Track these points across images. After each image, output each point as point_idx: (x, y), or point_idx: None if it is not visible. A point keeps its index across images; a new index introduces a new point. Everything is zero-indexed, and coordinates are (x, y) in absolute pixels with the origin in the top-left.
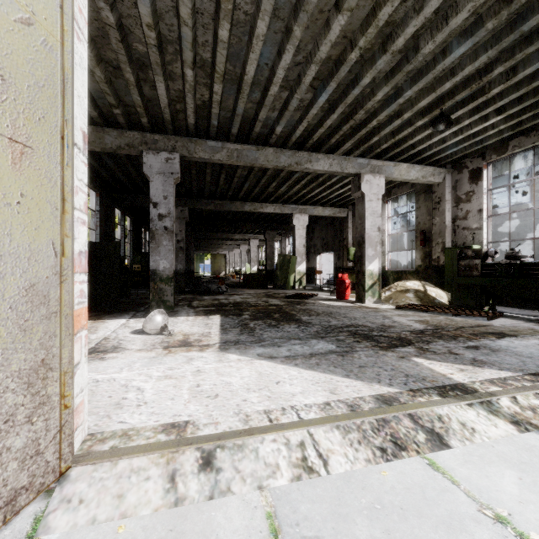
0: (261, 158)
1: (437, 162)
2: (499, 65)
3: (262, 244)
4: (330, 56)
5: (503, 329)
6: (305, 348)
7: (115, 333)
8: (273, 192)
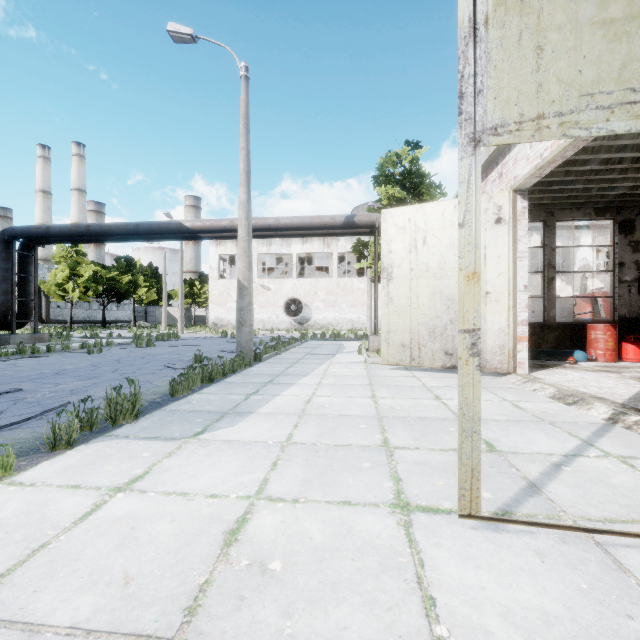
0: None
1: None
2: None
3: None
4: None
5: None
6: None
7: None
8: None
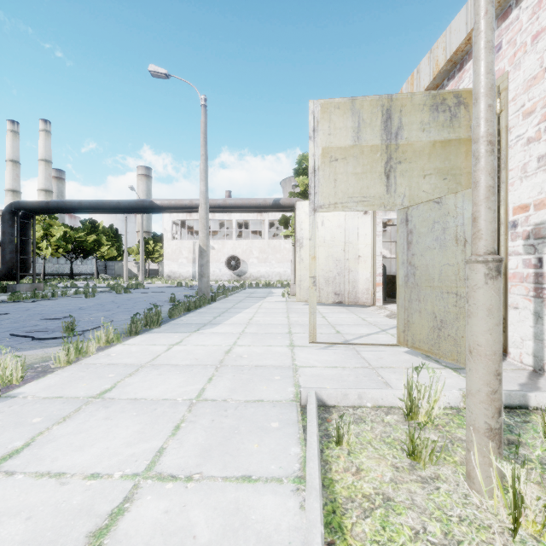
0: None
1: None
2: None
3: None
4: None
5: None
6: None
7: None
8: None
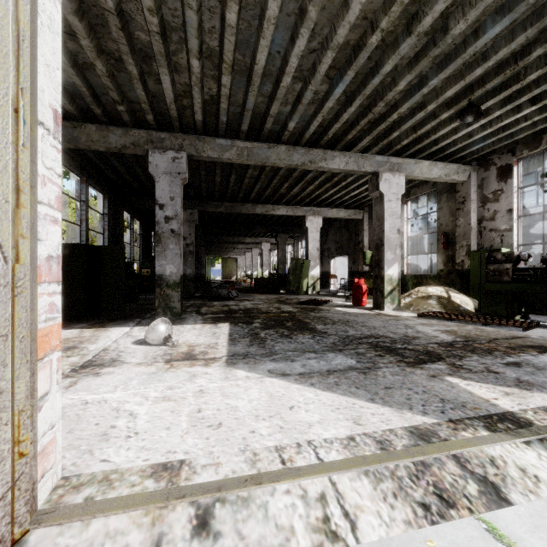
0: (273, 157)
1: (461, 159)
2: (539, 46)
3: (274, 248)
4: (348, 40)
5: (543, 342)
6: (321, 363)
7: (116, 343)
8: (285, 193)
